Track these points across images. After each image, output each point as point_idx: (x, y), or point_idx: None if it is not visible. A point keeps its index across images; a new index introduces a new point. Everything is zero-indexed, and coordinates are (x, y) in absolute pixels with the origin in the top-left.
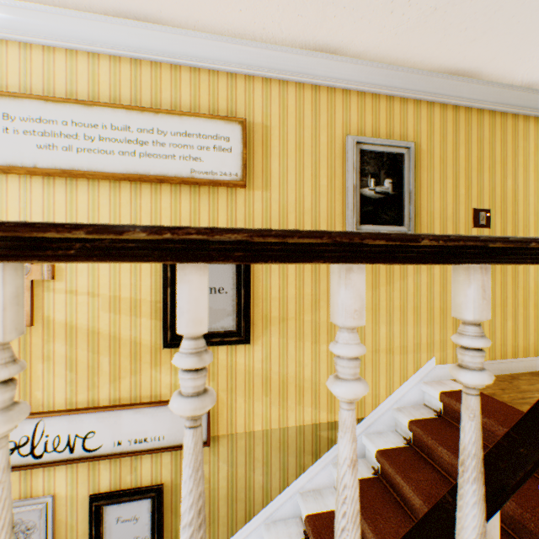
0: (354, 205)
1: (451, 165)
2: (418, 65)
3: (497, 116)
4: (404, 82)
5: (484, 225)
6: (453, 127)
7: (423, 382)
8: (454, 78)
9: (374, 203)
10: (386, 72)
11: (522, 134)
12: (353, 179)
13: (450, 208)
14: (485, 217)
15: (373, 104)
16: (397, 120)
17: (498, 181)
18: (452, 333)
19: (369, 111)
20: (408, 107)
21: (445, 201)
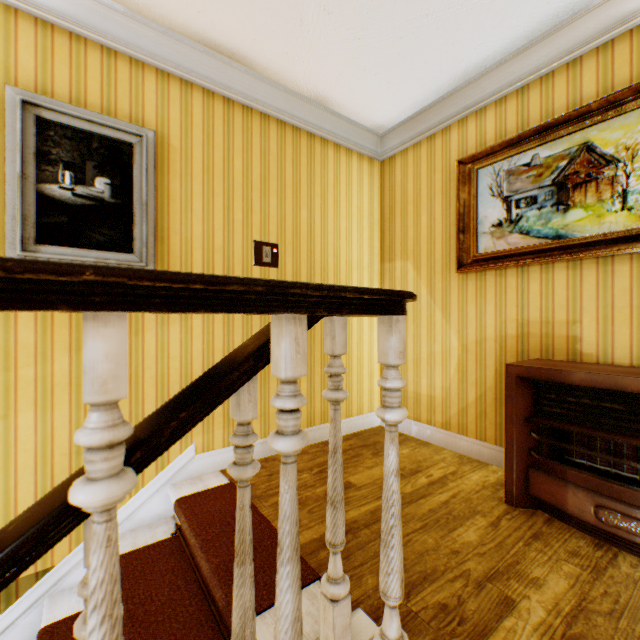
0: (18, 207)
1: (223, 178)
2: (150, 13)
3: (289, 130)
4: (133, 35)
5: (271, 263)
6: (226, 127)
7: (172, 484)
8: (216, 56)
9: (73, 211)
10: (92, 4)
11: (321, 159)
12: (18, 164)
13: (222, 236)
14: (272, 254)
15: (74, 50)
16: (126, 90)
17: (291, 211)
18: (224, 406)
19: (64, 59)
20: (146, 76)
21: (213, 226)
